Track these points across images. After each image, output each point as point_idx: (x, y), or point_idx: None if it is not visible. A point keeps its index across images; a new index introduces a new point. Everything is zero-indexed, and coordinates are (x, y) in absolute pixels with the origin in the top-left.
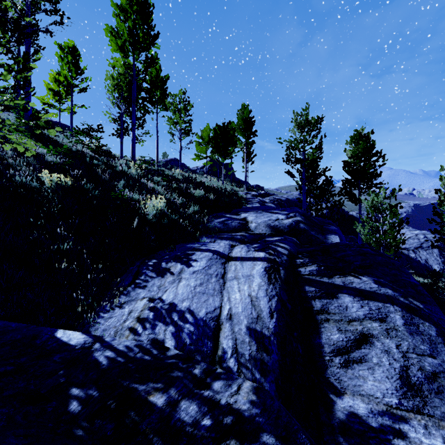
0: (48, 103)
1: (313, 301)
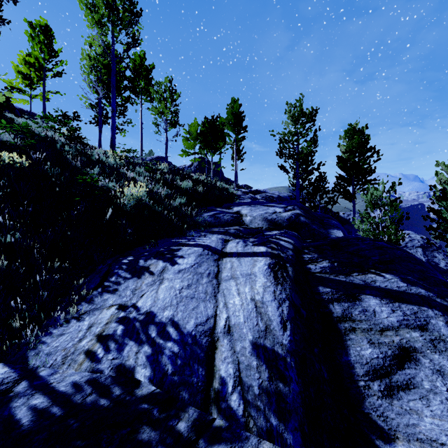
0: (16, 88)
1: (331, 305)
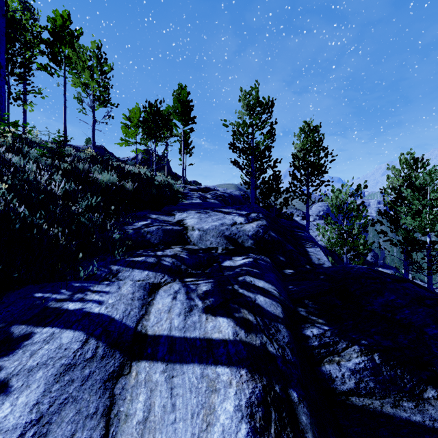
0: None
1: None
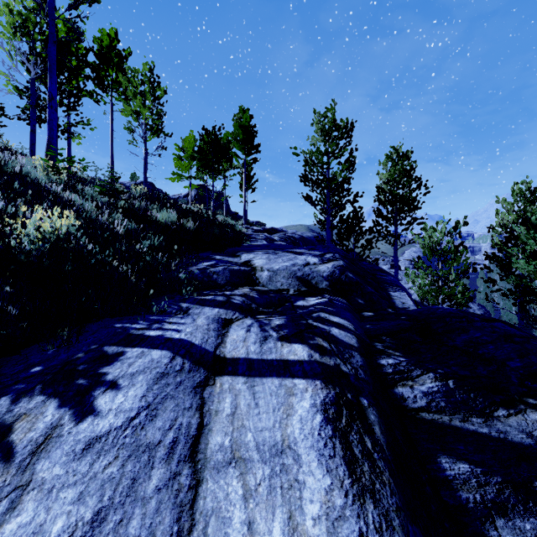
0: None
1: (492, 530)
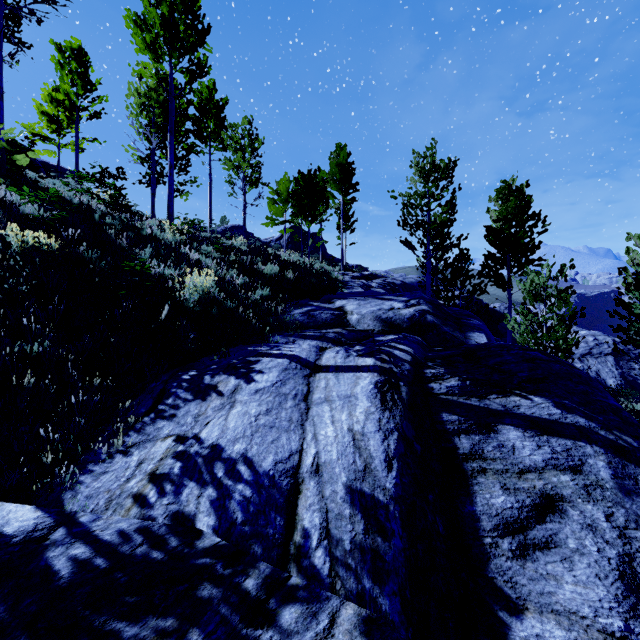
0: (40, 135)
1: (456, 438)
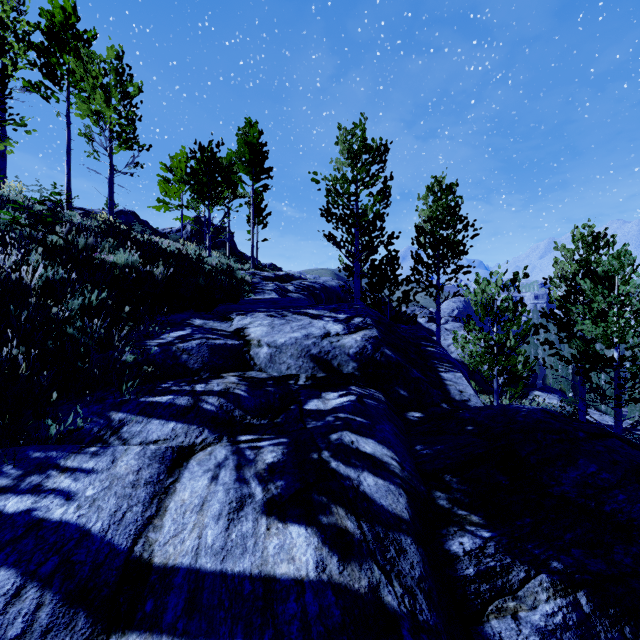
0: None
1: None
